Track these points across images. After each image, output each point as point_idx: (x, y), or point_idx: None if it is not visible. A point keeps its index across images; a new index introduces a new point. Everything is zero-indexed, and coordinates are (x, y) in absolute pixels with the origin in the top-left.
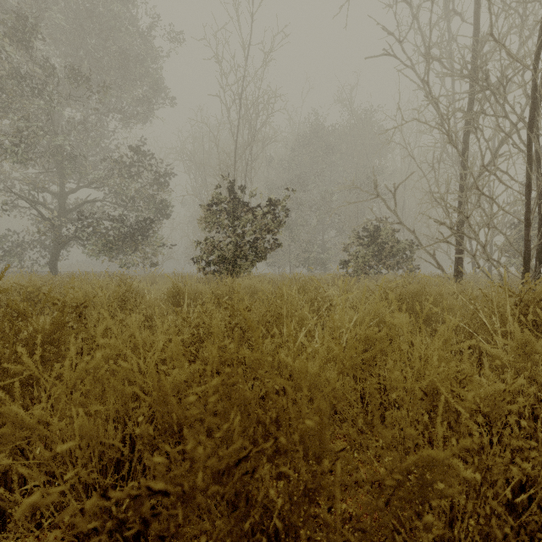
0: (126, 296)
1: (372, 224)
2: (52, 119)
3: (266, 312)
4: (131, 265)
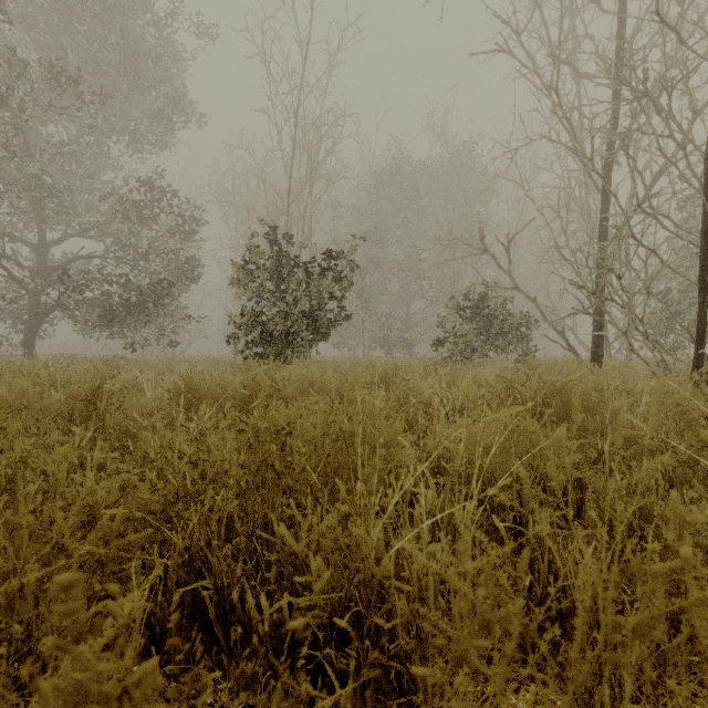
0: (98, 396)
1: (475, 291)
2: (25, 137)
3: (322, 436)
4: (141, 346)
